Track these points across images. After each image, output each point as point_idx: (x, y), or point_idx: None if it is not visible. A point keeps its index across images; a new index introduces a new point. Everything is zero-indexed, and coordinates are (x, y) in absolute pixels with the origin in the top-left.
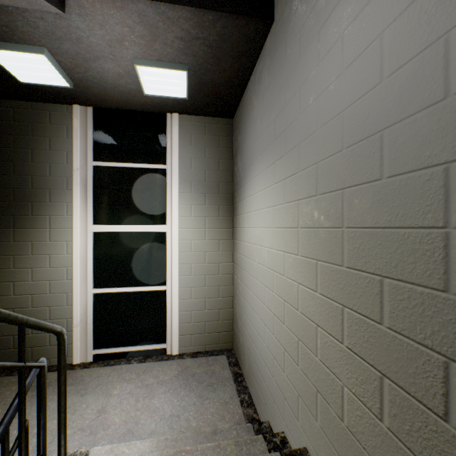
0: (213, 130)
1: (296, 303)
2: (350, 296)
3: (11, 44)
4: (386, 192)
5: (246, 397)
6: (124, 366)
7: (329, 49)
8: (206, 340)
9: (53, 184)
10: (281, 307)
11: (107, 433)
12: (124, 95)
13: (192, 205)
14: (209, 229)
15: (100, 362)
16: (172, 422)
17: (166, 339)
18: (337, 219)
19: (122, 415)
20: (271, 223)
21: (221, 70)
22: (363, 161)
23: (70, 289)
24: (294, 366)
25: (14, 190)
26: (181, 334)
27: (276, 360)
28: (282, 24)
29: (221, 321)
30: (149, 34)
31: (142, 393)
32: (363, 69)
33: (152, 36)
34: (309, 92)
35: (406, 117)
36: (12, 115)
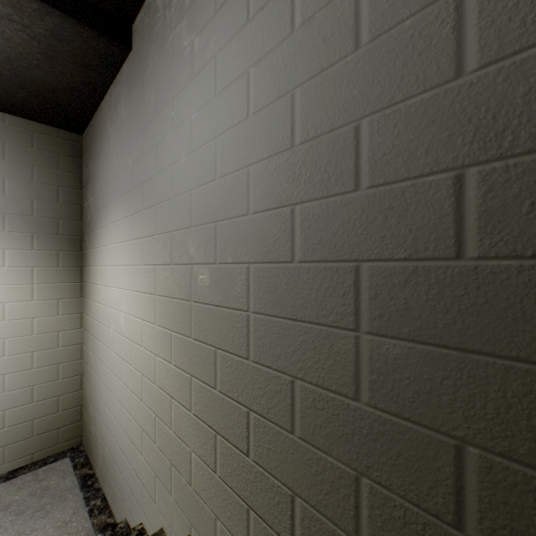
0: (48, 143)
1: (154, 376)
2: (197, 365)
3: None
4: (219, 276)
5: (99, 501)
6: None
7: (181, 123)
8: (34, 446)
9: None
10: (140, 382)
11: None
12: None
13: (6, 249)
14: (41, 284)
15: None
16: None
17: None
18: (187, 292)
19: None
20: (129, 284)
21: (59, 74)
22: (205, 243)
23: None
24: (152, 445)
25: None
26: None
27: (135, 444)
28: (140, 61)
29: (63, 412)
30: None
31: None
32: (205, 160)
33: None
34: (165, 154)
35: (229, 218)
36: None
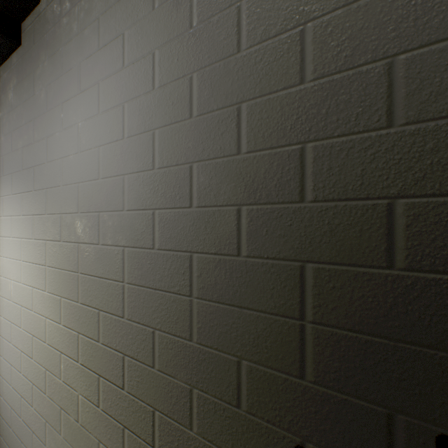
0: None
1: (44, 336)
2: (83, 324)
3: None
4: (101, 254)
5: None
6: None
7: (70, 126)
8: None
9: None
10: (30, 342)
11: None
12: None
13: None
14: None
15: None
16: None
17: None
18: (75, 265)
19: None
20: (18, 255)
21: None
22: (90, 227)
23: None
24: (43, 396)
25: None
26: None
27: (25, 398)
28: (31, 58)
29: None
30: None
31: None
32: (90, 162)
33: None
34: (55, 148)
35: (110, 211)
36: None
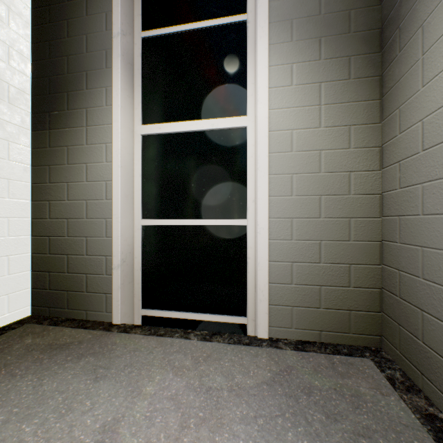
0: None
1: None
2: None
3: None
4: None
5: None
6: (176, 341)
7: None
8: (321, 321)
9: (90, 64)
10: None
11: None
12: None
13: (292, 64)
14: (328, 105)
15: (145, 327)
16: None
17: (245, 310)
18: None
19: None
20: None
21: None
22: None
23: (110, 213)
24: None
25: (50, 79)
26: (272, 303)
27: None
28: None
29: (354, 289)
30: None
31: (196, 407)
32: None
33: None
34: None
35: None
36: None
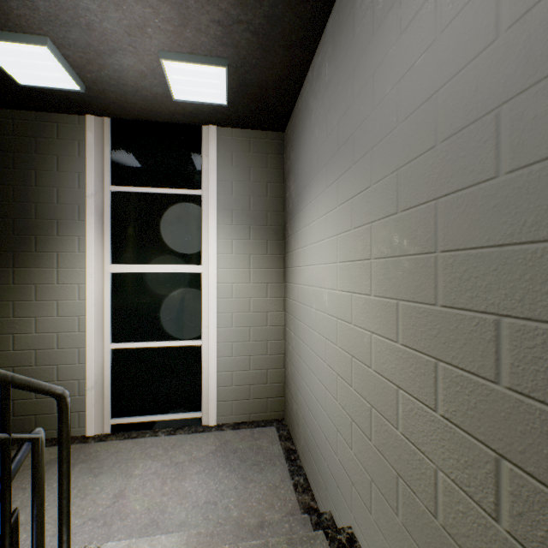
0: (259, 146)
1: (368, 358)
2: (448, 345)
3: (5, 33)
4: (505, 194)
5: (301, 479)
6: (149, 439)
7: (416, 12)
8: (250, 407)
9: (62, 214)
10: (348, 364)
11: (125, 524)
12: (148, 101)
13: (233, 240)
14: (255, 269)
15: (119, 434)
16: (208, 510)
17: (201, 406)
18: (427, 242)
19: (145, 500)
20: (333, 257)
21: (270, 67)
22: (467, 156)
23: (83, 343)
24: (365, 441)
25: (14, 221)
26: (220, 400)
27: (341, 434)
28: None
29: (270, 384)
30: (178, 17)
31: (170, 473)
32: (468, 27)
33: (181, 20)
34: (386, 76)
35: (539, 80)
36: (11, 127)
